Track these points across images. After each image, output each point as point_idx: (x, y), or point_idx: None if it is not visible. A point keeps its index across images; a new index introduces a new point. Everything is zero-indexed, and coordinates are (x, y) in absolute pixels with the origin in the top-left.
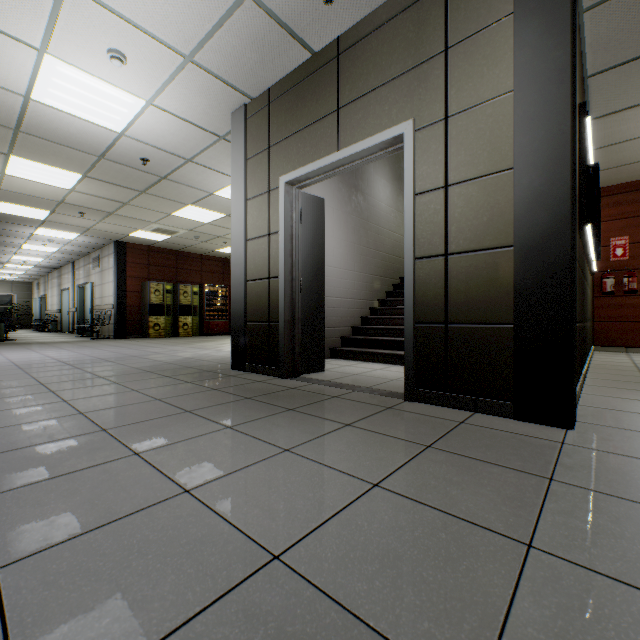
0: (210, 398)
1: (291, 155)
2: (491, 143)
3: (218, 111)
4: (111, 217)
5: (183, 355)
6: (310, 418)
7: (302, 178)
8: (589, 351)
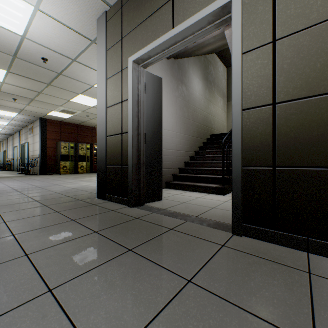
0: (61, 232)
1: (137, 41)
2: None
3: (87, 17)
4: (33, 102)
5: (71, 186)
6: (147, 267)
7: (145, 56)
8: None
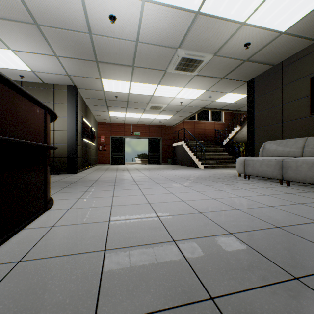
0: None
1: None
2: (63, 125)
3: None
4: None
5: None
6: None
7: None
8: (93, 165)
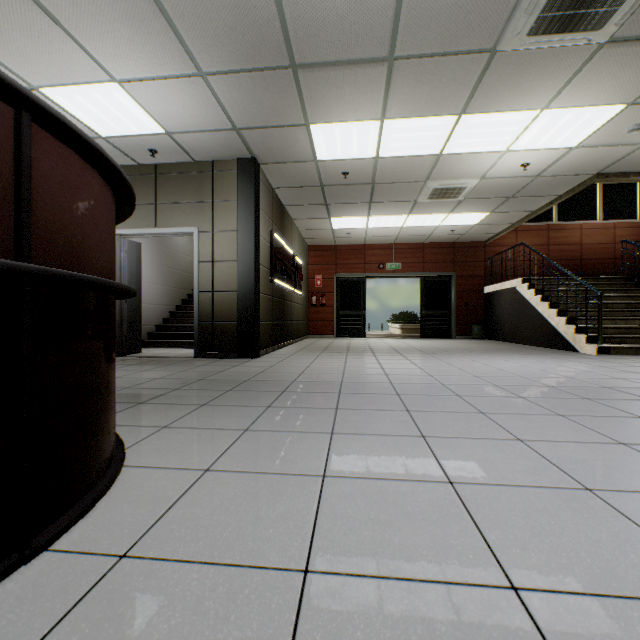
0: None
1: None
2: (230, 249)
3: None
4: None
5: None
6: (149, 365)
7: (130, 234)
8: (299, 337)
